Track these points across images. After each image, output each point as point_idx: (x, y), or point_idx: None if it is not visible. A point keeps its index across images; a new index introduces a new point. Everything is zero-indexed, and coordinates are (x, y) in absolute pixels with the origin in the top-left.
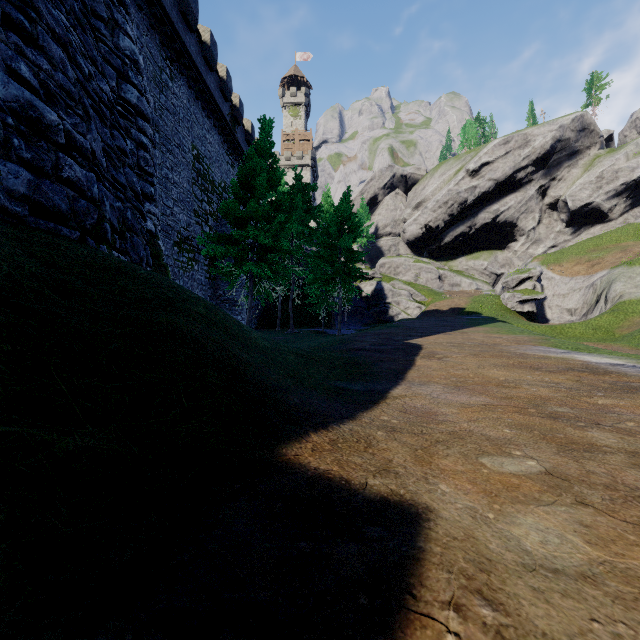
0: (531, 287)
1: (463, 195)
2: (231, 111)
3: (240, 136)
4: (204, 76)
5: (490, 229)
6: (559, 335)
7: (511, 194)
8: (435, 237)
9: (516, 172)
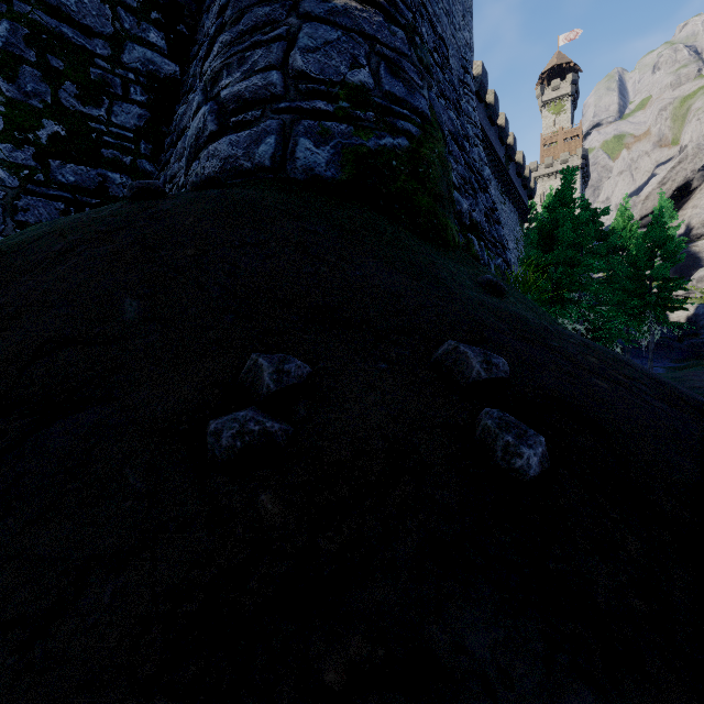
0: None
1: None
2: (505, 152)
3: (511, 171)
4: (487, 134)
5: None
6: None
7: None
8: None
9: None
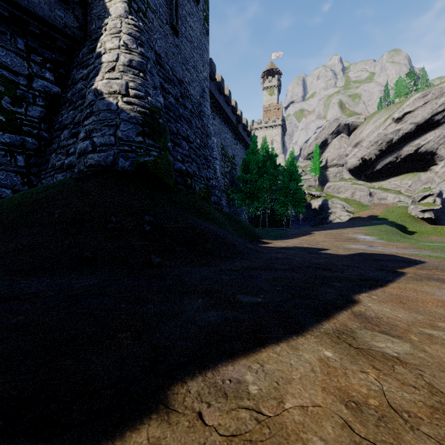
0: (431, 201)
1: (389, 136)
2: (236, 118)
3: (240, 128)
4: (225, 110)
5: (413, 158)
6: (437, 233)
7: (430, 131)
8: (369, 166)
9: (434, 116)
